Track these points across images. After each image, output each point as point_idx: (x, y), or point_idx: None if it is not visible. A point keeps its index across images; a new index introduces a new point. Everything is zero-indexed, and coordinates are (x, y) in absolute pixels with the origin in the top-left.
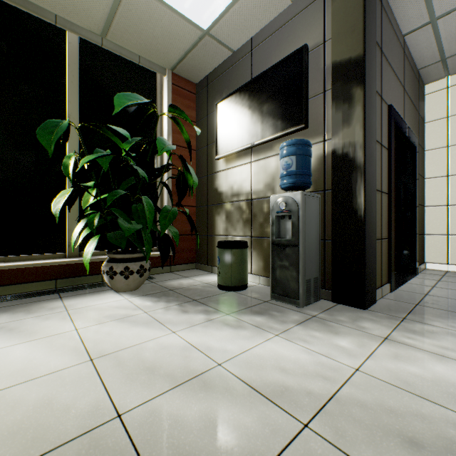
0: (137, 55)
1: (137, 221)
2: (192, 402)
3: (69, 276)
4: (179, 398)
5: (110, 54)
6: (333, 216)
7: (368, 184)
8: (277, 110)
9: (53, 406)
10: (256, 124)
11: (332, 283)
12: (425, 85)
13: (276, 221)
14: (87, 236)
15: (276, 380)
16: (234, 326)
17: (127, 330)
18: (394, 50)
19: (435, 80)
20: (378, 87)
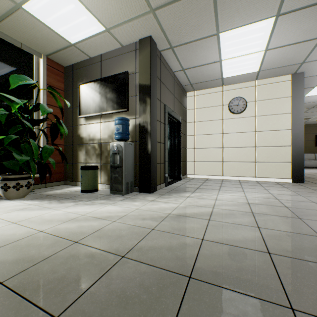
0: (19, 42)
1: (26, 155)
2: (73, 224)
3: None
4: (67, 224)
5: None
6: (139, 153)
7: (152, 140)
8: (114, 98)
9: (6, 235)
10: (104, 103)
11: (139, 183)
12: (187, 92)
13: (112, 155)
14: None
15: (107, 215)
16: (90, 204)
17: (29, 212)
18: (168, 79)
19: (190, 91)
20: (159, 97)
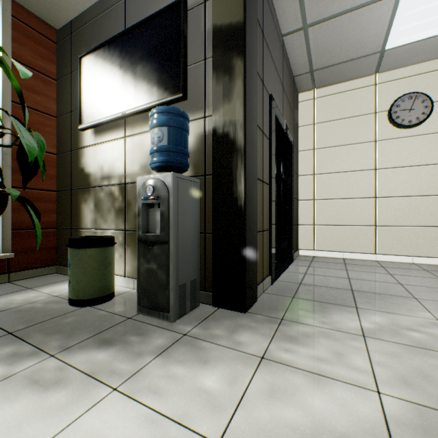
0: None
1: None
2: None
3: None
4: None
5: None
6: (213, 206)
7: (248, 171)
8: (153, 73)
9: None
10: (129, 88)
11: (213, 284)
12: (299, 94)
13: (143, 210)
14: None
15: None
16: (45, 385)
17: None
18: (275, 43)
19: (306, 90)
20: (260, 71)
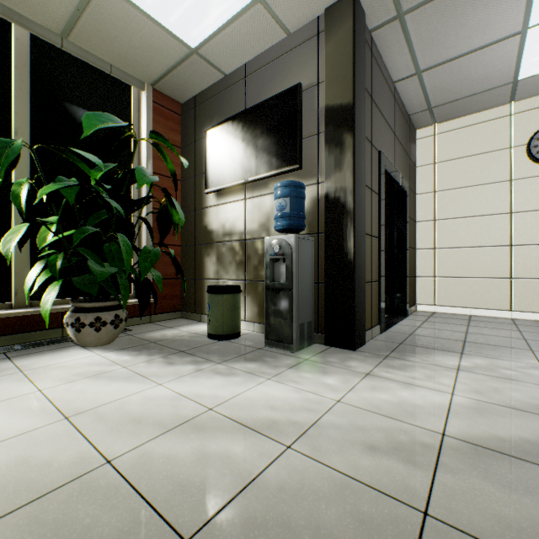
0: (108, 63)
1: (112, 264)
2: (184, 442)
3: (17, 332)
4: (171, 441)
5: (72, 58)
6: (326, 260)
7: (357, 229)
8: (272, 146)
9: (31, 463)
10: (251, 159)
11: (325, 326)
12: (416, 130)
13: (270, 264)
14: (44, 282)
15: (266, 416)
16: (225, 374)
17: (104, 387)
18: (384, 97)
19: (425, 126)
20: (368, 134)
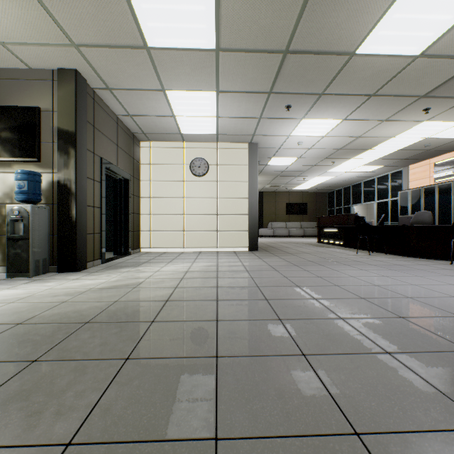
0: None
1: None
2: None
3: None
4: None
5: None
6: (59, 221)
7: (79, 204)
8: (15, 141)
9: None
10: None
11: (58, 261)
12: (141, 142)
13: (11, 223)
14: None
15: None
16: None
17: None
18: (108, 124)
19: (145, 141)
20: (91, 148)
